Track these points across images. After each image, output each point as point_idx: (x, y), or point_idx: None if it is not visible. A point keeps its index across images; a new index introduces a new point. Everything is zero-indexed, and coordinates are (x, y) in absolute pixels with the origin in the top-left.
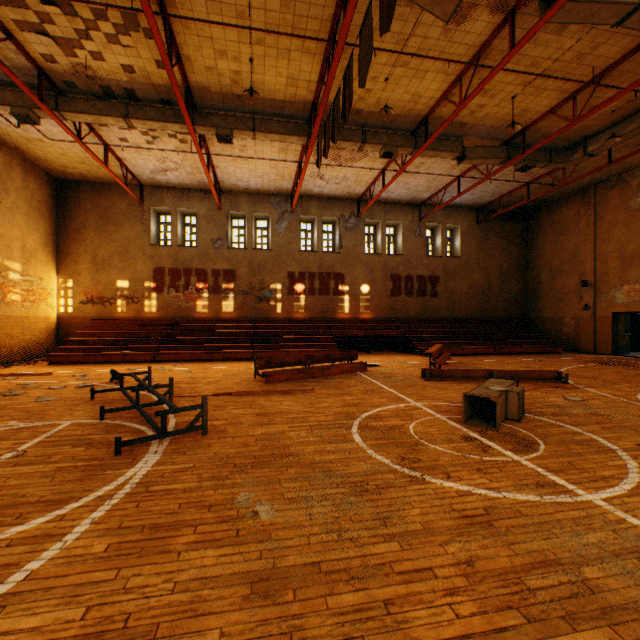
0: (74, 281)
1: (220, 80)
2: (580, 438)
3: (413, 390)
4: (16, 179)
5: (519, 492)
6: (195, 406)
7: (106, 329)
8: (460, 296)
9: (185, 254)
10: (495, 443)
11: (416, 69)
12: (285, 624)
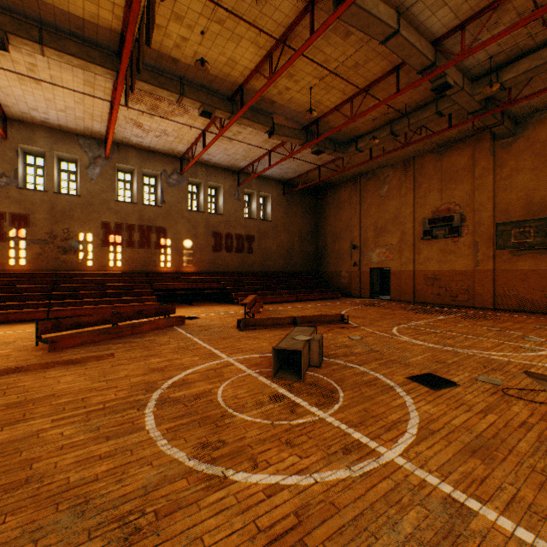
0: None
1: None
2: (368, 378)
3: (228, 343)
4: None
5: (330, 468)
6: None
7: None
8: (271, 253)
9: None
10: (302, 398)
11: (232, 31)
12: None
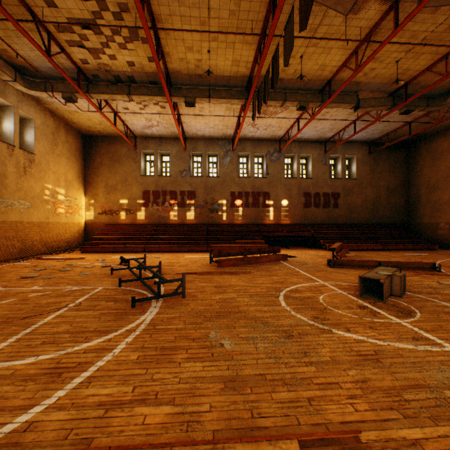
0: (94, 200)
1: (188, 66)
2: (448, 310)
3: (321, 274)
4: (62, 137)
5: (400, 342)
6: (178, 279)
7: (114, 230)
8: (356, 207)
9: (162, 181)
10: (382, 310)
11: (323, 47)
12: (247, 405)
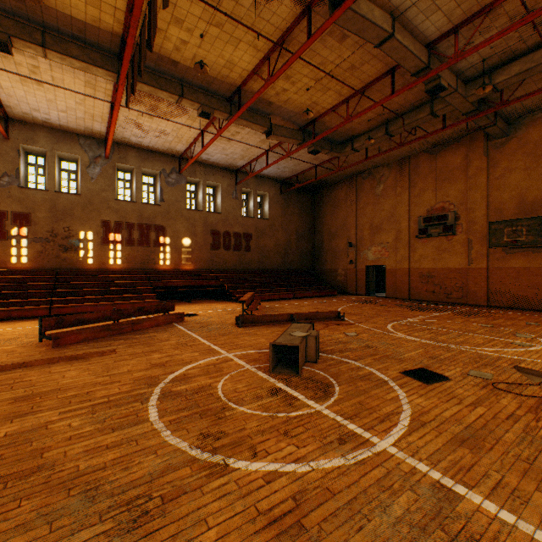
0: None
1: None
2: (362, 373)
3: (227, 339)
4: None
5: (326, 456)
6: None
7: None
8: (268, 251)
9: None
10: (299, 392)
11: (230, 34)
12: None
